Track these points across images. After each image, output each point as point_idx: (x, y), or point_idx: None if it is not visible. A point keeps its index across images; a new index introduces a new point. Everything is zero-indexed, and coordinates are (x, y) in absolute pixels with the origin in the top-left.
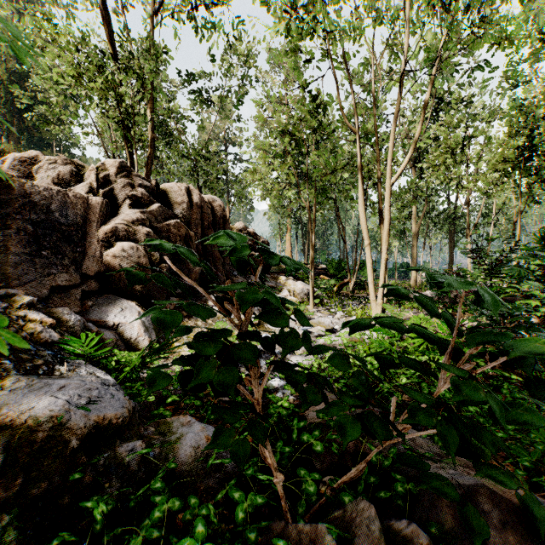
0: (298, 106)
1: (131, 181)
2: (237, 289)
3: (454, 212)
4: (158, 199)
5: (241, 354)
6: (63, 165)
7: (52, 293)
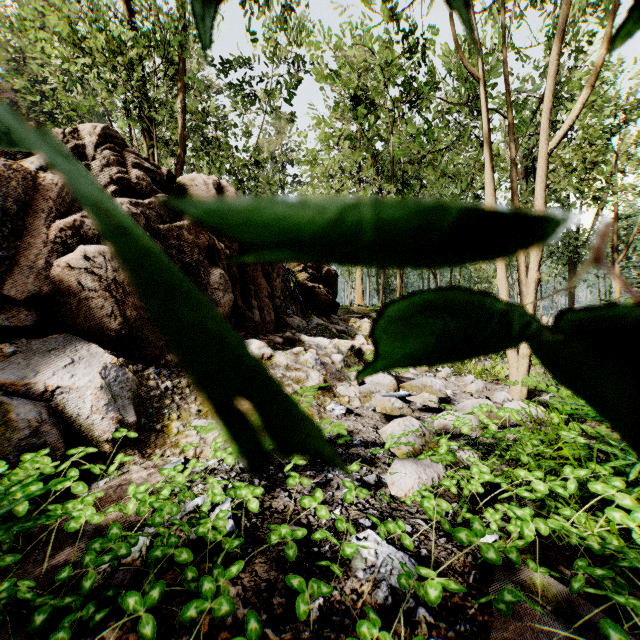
0: (384, 46)
1: (121, 158)
2: None
3: (575, 239)
4: (171, 195)
5: None
6: None
7: None
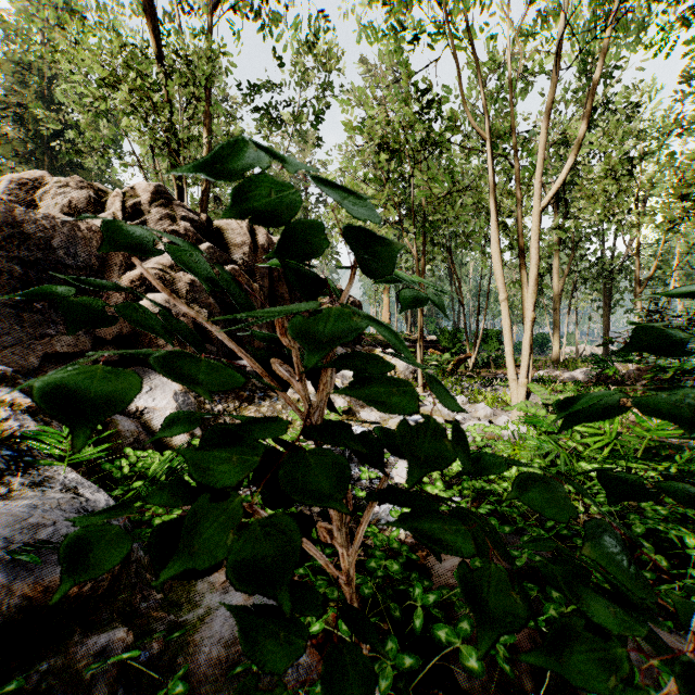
0: (403, 105)
1: (171, 212)
2: (296, 312)
3: (610, 264)
4: (210, 240)
5: (308, 478)
6: (77, 189)
7: (48, 363)
